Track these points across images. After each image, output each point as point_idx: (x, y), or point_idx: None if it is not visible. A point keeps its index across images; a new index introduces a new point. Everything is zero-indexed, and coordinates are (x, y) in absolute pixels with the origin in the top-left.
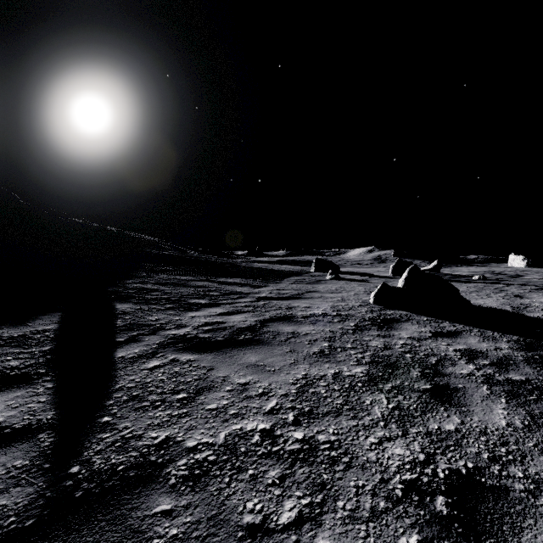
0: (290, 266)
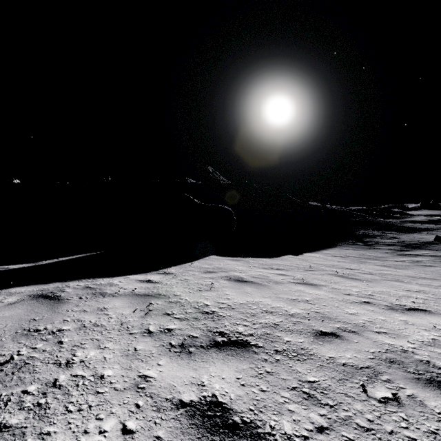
0: (432, 225)
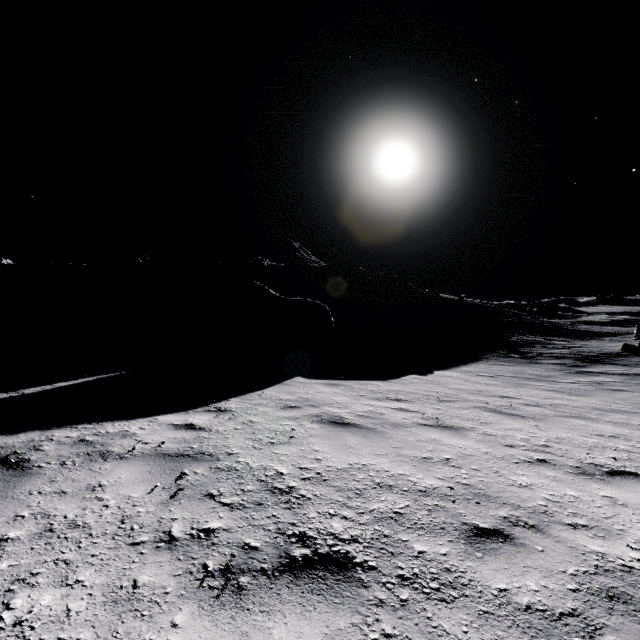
0: (616, 328)
